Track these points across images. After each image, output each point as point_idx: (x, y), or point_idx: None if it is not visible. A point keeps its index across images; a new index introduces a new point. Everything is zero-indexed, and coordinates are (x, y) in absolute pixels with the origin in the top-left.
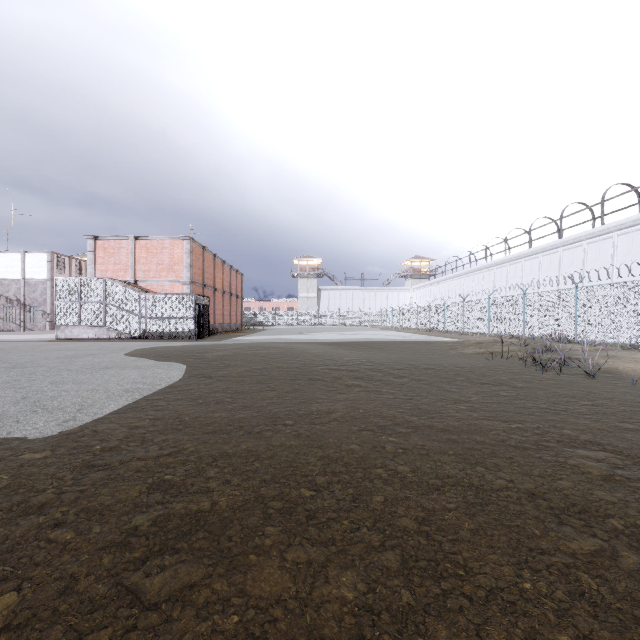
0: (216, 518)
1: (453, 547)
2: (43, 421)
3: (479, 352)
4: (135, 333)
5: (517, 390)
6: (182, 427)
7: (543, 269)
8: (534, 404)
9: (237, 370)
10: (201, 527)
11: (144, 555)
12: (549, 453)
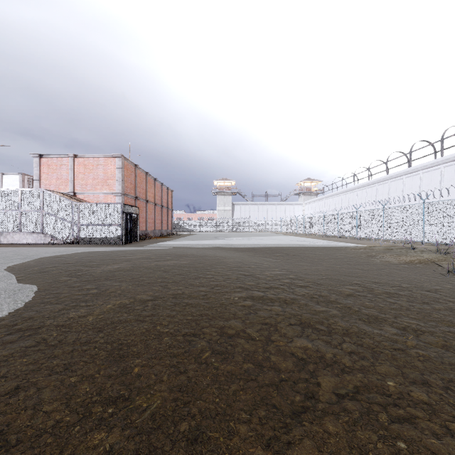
0: None
1: None
2: None
3: (406, 261)
4: (69, 239)
5: None
6: None
7: (424, 184)
8: None
9: (105, 306)
10: None
11: None
12: None
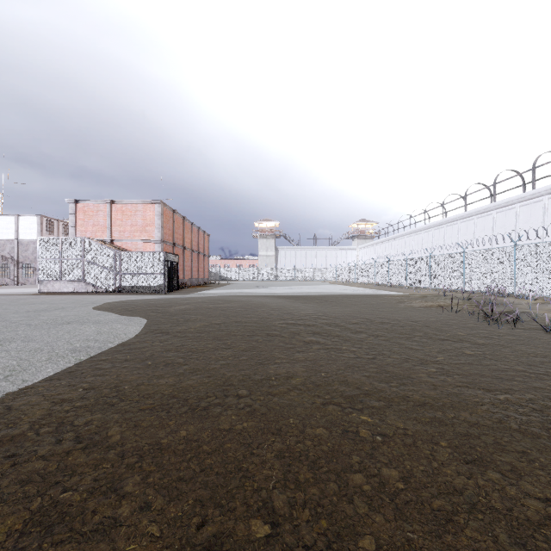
0: None
1: None
2: None
3: (427, 305)
4: (110, 287)
5: (480, 347)
6: (116, 401)
7: (478, 230)
8: (507, 365)
9: (196, 325)
10: None
11: None
12: None
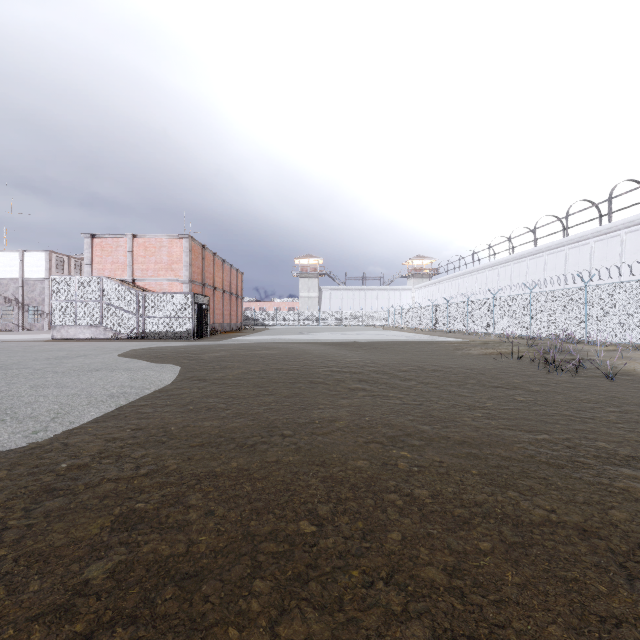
0: (191, 567)
1: (498, 614)
2: (9, 432)
3: (486, 353)
4: (132, 333)
5: (534, 394)
6: (166, 439)
7: (548, 268)
8: (556, 411)
9: (234, 372)
10: (171, 581)
11: (89, 628)
12: (589, 473)
